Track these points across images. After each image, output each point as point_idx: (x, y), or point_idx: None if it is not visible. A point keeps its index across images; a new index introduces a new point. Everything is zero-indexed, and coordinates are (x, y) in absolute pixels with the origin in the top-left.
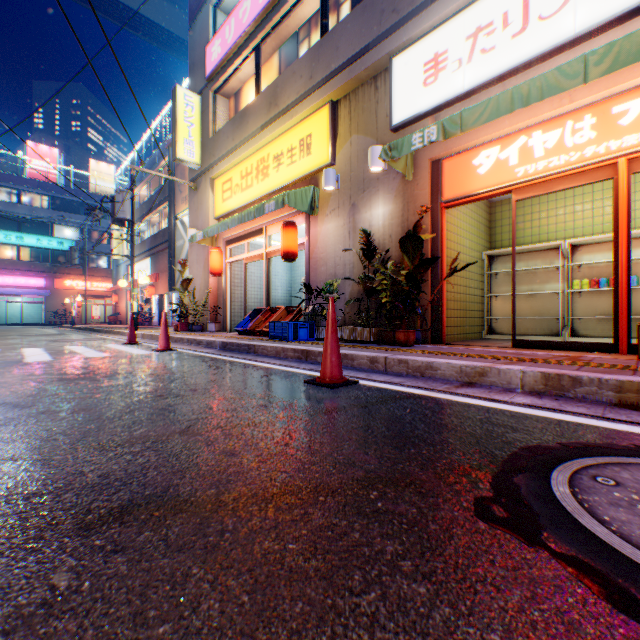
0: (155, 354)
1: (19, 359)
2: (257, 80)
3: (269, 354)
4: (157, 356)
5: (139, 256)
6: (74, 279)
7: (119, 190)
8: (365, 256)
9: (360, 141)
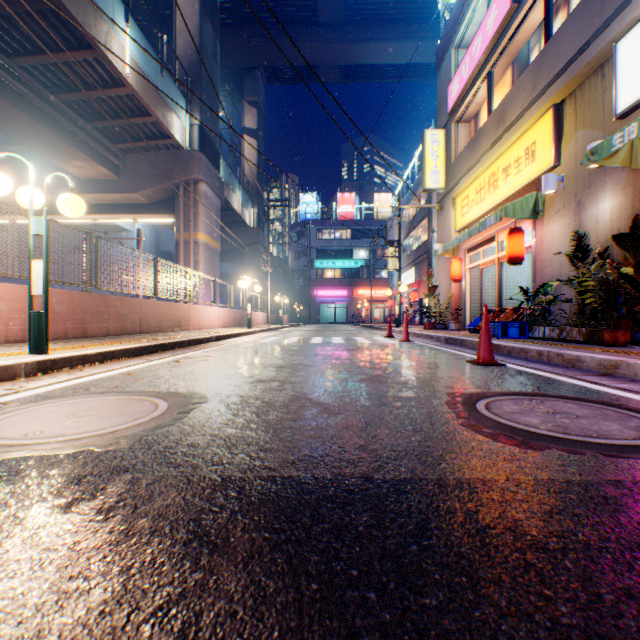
0: (396, 343)
1: (330, 341)
2: (487, 103)
3: (472, 347)
4: (396, 344)
5: (405, 267)
6: (363, 289)
7: (389, 219)
8: (574, 258)
9: (584, 136)
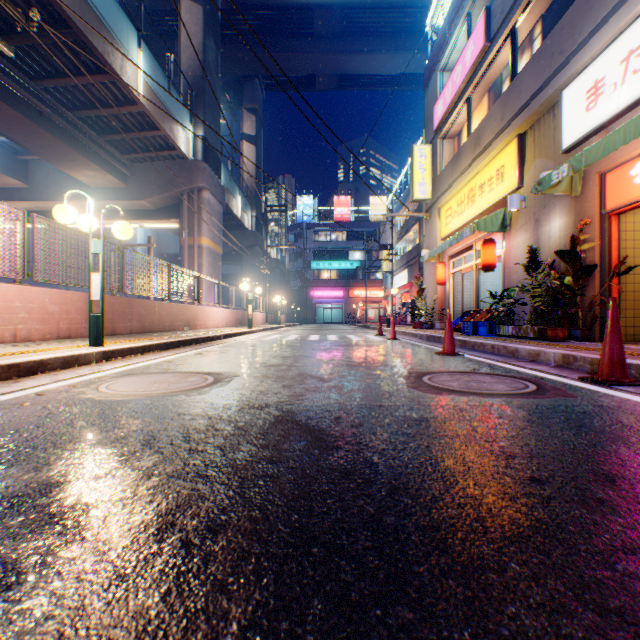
0: (384, 340)
1: (326, 339)
2: (466, 125)
3: None
4: (384, 341)
5: (399, 269)
6: (359, 290)
7: (382, 224)
8: (529, 268)
9: (540, 164)
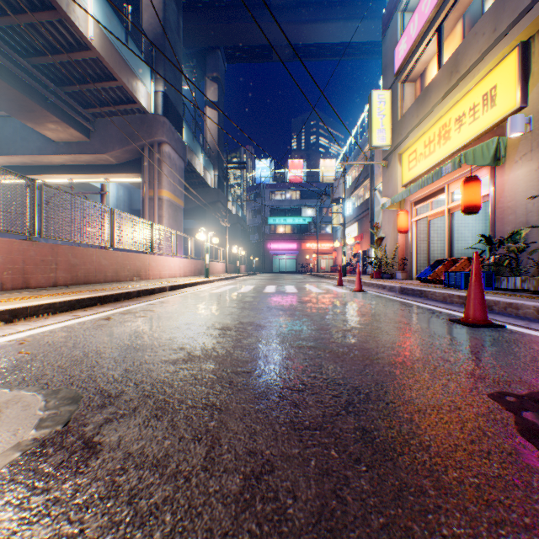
0: (350, 293)
1: (283, 291)
2: (438, 56)
3: (436, 299)
4: (351, 294)
5: (348, 222)
6: (310, 242)
7: (335, 179)
8: None
9: None
